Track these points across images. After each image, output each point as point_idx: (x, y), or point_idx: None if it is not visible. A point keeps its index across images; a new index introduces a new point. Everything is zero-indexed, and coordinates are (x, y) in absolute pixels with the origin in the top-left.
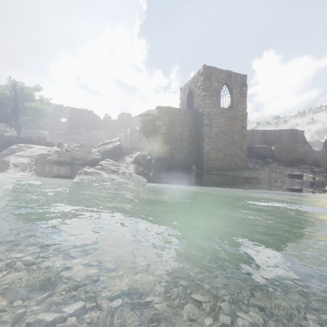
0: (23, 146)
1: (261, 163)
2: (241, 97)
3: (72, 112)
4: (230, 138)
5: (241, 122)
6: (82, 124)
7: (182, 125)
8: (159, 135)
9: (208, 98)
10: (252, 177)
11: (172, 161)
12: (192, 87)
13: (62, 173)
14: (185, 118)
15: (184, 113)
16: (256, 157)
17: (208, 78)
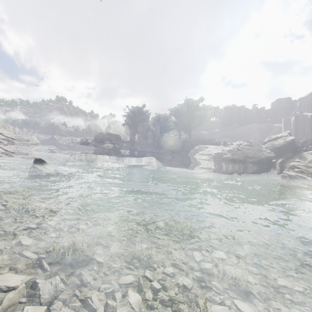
0: (202, 147)
1: None
2: None
3: (225, 111)
4: None
5: None
6: (233, 121)
7: None
8: None
9: None
10: None
11: None
12: None
13: (234, 169)
14: None
15: None
16: None
17: None
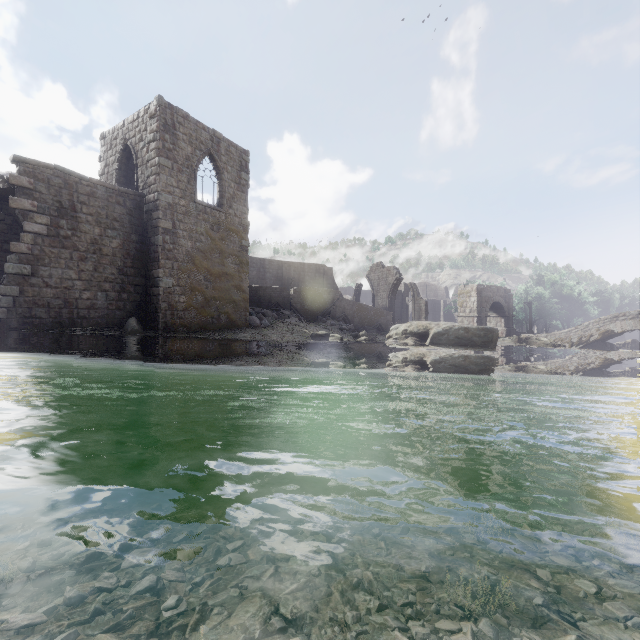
0: None
1: (273, 317)
2: (239, 190)
3: None
4: (218, 267)
5: (240, 238)
6: None
7: (101, 222)
8: (22, 236)
9: (170, 173)
10: (257, 342)
11: (70, 309)
12: (133, 139)
13: None
14: (110, 206)
15: (108, 193)
16: (266, 306)
17: (169, 131)
